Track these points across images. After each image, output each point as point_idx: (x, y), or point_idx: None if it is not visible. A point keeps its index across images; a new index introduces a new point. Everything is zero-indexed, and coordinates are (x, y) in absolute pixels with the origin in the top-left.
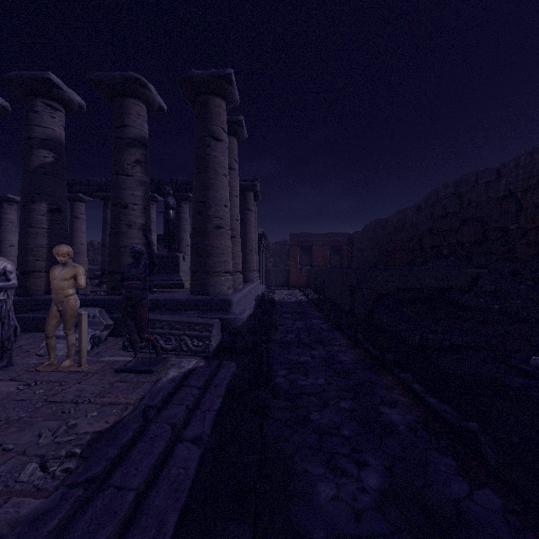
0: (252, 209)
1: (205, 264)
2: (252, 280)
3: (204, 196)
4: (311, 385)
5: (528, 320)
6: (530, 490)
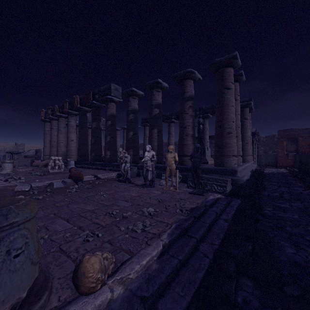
0: (247, 118)
1: (222, 151)
2: (247, 161)
3: (221, 118)
4: (287, 217)
5: None
6: None
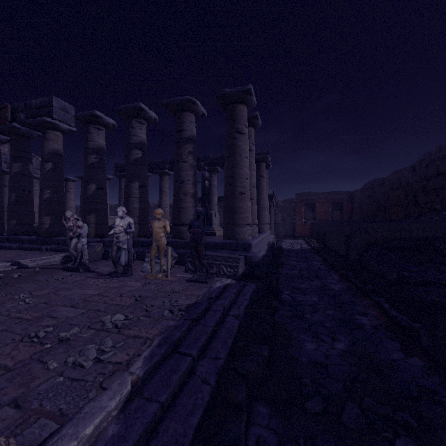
0: (264, 176)
1: (233, 218)
2: (264, 231)
3: (232, 173)
4: (307, 300)
5: None
6: (443, 358)
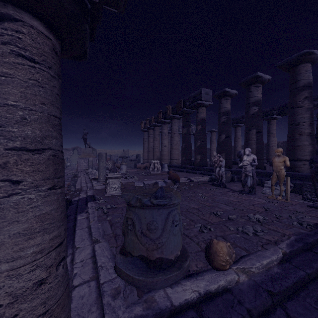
0: None
1: None
2: None
3: None
4: None
5: None
6: None
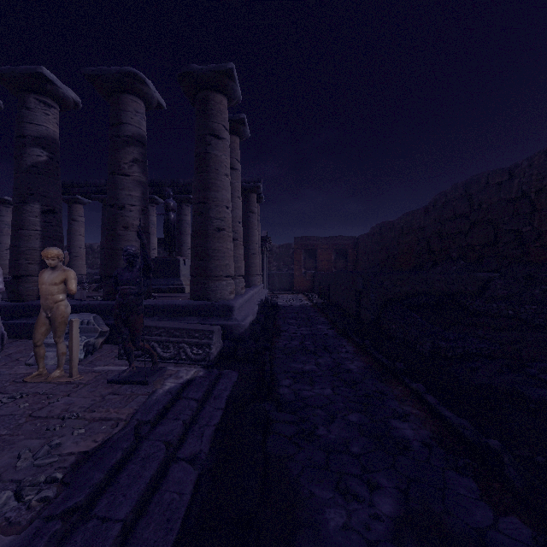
0: (255, 211)
1: (205, 267)
2: (255, 285)
3: (204, 197)
4: (317, 396)
5: (545, 326)
6: None
